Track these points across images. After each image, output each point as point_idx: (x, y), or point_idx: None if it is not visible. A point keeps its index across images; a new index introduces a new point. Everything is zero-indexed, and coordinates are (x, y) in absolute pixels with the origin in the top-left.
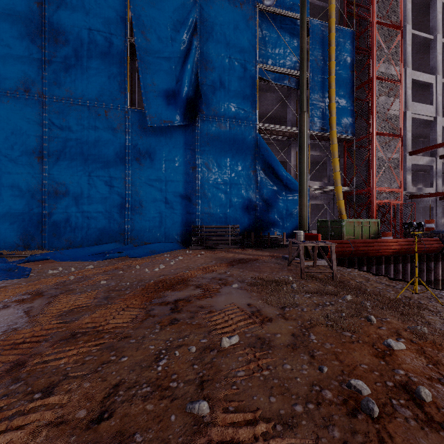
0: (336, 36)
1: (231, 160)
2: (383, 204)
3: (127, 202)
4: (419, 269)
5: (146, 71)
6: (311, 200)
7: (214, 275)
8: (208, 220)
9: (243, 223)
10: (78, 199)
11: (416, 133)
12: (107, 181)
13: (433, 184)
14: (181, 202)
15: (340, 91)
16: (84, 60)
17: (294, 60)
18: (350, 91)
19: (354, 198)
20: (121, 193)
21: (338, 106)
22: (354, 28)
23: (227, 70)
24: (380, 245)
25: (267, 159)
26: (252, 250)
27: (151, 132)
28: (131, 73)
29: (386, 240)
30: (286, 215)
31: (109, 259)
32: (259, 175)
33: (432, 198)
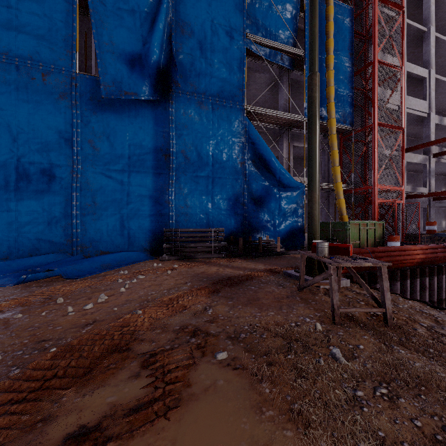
0: (334, 11)
1: (214, 148)
2: (385, 204)
3: (75, 198)
4: (445, 283)
5: (101, 25)
6: (305, 199)
7: (185, 320)
8: (185, 222)
9: (228, 225)
10: (1, 193)
11: (407, 131)
12: (45, 169)
13: (427, 183)
14: (150, 199)
15: (338, 74)
16: (12, 2)
17: (287, 35)
18: (349, 75)
19: (353, 196)
20: (67, 186)
21: (336, 92)
22: (352, 5)
23: (209, 36)
24: (403, 255)
25: (257, 149)
26: (241, 260)
27: (109, 106)
28: (85, 31)
29: (408, 247)
30: (279, 216)
31: (30, 282)
32: (247, 168)
33: (426, 199)
